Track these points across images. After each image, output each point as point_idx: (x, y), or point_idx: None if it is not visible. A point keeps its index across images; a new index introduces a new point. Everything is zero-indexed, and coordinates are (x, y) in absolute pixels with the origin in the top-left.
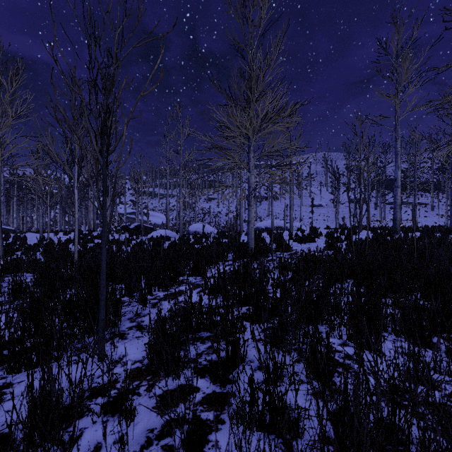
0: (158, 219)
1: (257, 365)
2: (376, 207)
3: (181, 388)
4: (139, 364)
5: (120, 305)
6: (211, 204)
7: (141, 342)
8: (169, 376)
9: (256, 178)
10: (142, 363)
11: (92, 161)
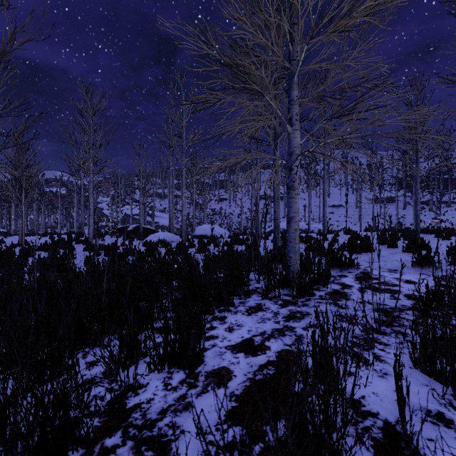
0: (167, 220)
1: None
2: (405, 207)
3: None
4: None
5: None
6: (222, 205)
7: None
8: None
9: (270, 177)
10: None
11: None
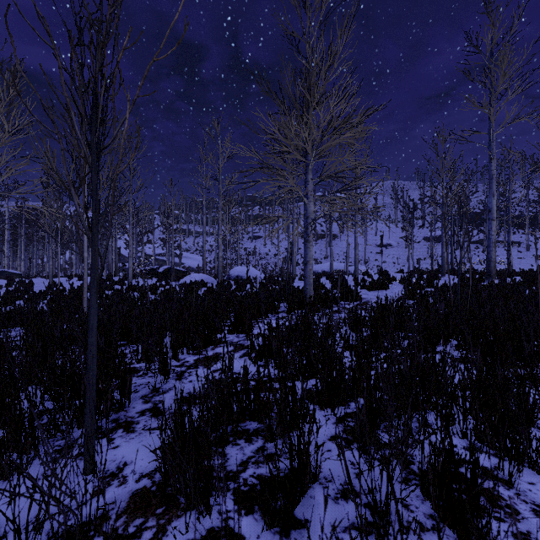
0: (193, 261)
1: (338, 488)
2: (458, 246)
3: (213, 536)
4: (147, 482)
5: (128, 378)
6: (257, 243)
7: (155, 439)
8: (194, 509)
9: None
10: (152, 479)
11: (106, 184)
